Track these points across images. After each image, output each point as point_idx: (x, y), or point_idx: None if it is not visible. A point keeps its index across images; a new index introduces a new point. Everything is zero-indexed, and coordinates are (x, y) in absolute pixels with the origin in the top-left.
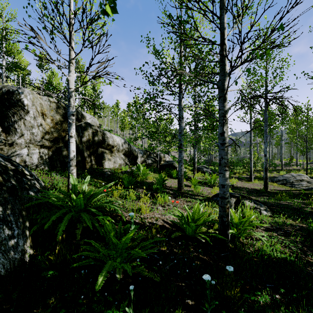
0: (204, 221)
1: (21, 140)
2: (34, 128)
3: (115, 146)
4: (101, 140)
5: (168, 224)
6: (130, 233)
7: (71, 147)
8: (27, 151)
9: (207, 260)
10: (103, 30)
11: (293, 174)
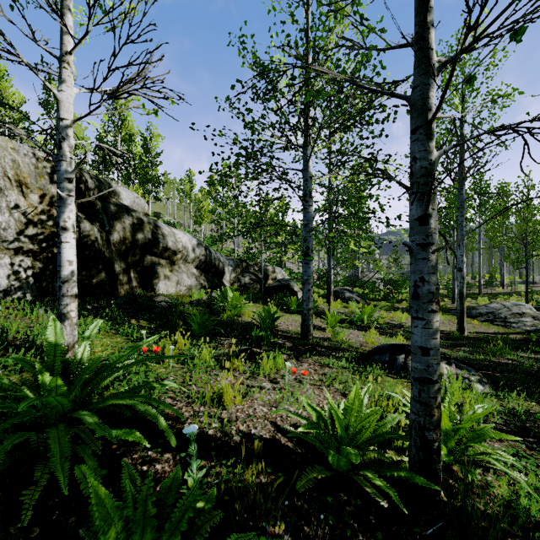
0: (374, 431)
1: None
2: (2, 214)
3: (179, 252)
4: (151, 240)
5: (286, 436)
6: None
7: (64, 253)
8: None
9: None
10: None
11: (505, 303)
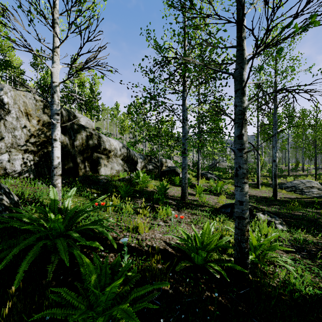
0: (216, 245)
1: (0, 144)
2: (17, 131)
3: (112, 151)
4: (97, 144)
5: (171, 248)
6: (117, 281)
7: (54, 152)
8: (7, 156)
9: (223, 303)
10: (93, 12)
11: (302, 180)
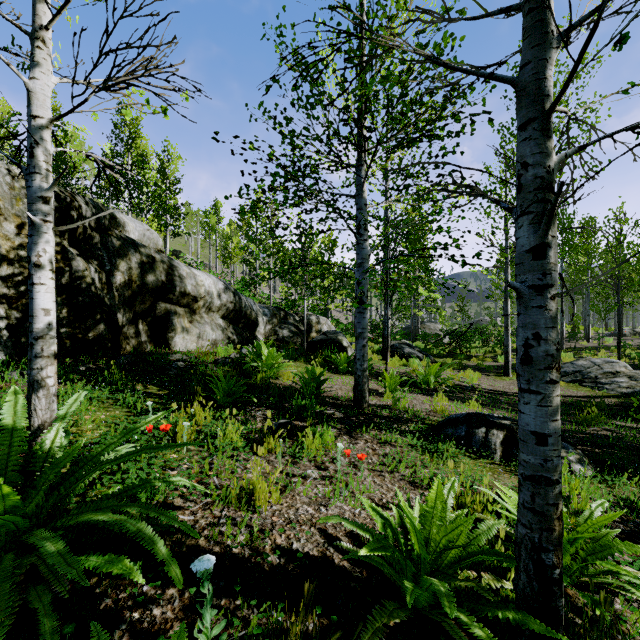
0: (463, 547)
1: None
2: None
3: (200, 298)
4: (165, 283)
5: (340, 551)
6: None
7: (37, 298)
8: None
9: None
10: None
11: (595, 359)
